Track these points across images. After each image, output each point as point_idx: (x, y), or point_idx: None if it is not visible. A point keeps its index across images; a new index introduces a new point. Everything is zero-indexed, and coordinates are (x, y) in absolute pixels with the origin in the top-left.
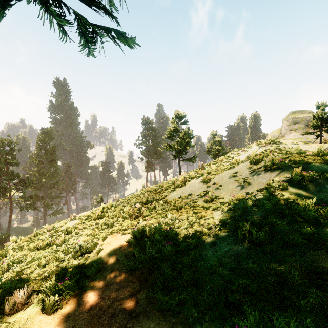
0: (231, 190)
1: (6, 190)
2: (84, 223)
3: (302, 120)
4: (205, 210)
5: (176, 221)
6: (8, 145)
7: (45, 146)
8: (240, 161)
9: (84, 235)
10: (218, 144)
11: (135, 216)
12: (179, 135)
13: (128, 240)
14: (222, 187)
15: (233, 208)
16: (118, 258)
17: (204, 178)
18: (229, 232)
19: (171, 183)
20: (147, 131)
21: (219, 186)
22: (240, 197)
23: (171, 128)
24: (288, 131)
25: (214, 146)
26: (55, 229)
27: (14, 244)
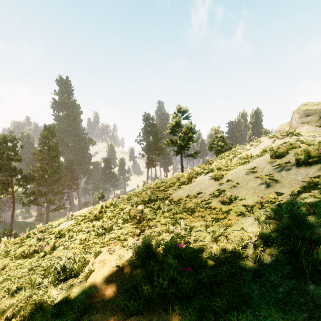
0: (253, 189)
1: (8, 186)
2: (80, 224)
3: (315, 112)
4: (227, 215)
5: (192, 231)
6: (11, 141)
7: (48, 142)
8: (254, 155)
9: (78, 240)
10: (220, 139)
11: (136, 220)
12: (181, 130)
13: (129, 258)
14: (239, 185)
15: (273, 215)
16: (114, 287)
17: (215, 174)
18: (278, 255)
19: (176, 180)
20: (148, 128)
21: (236, 183)
22: (269, 198)
23: (173, 123)
24: (299, 125)
25: (217, 141)
26: (49, 230)
27: (1, 248)
